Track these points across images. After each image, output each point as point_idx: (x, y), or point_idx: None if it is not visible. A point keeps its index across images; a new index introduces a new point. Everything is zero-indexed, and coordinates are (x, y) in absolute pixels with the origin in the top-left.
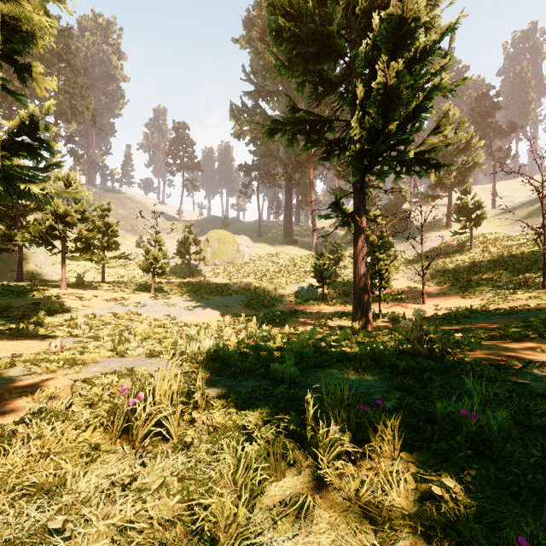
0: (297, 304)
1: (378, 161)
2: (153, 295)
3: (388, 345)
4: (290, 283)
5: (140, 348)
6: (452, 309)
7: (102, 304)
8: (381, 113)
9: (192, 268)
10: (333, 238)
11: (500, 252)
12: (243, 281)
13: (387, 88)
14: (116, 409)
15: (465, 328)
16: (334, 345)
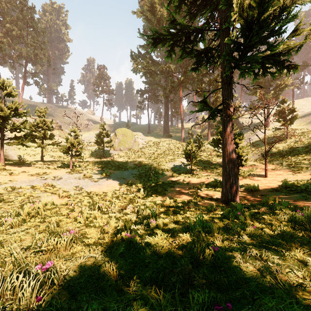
0: (173, 176)
1: (247, 56)
2: (70, 170)
3: None
4: (168, 162)
5: None
6: (293, 182)
7: (26, 178)
8: (258, 1)
9: (105, 152)
10: (194, 134)
11: (309, 140)
12: (137, 160)
13: None
14: None
15: None
16: (235, 247)
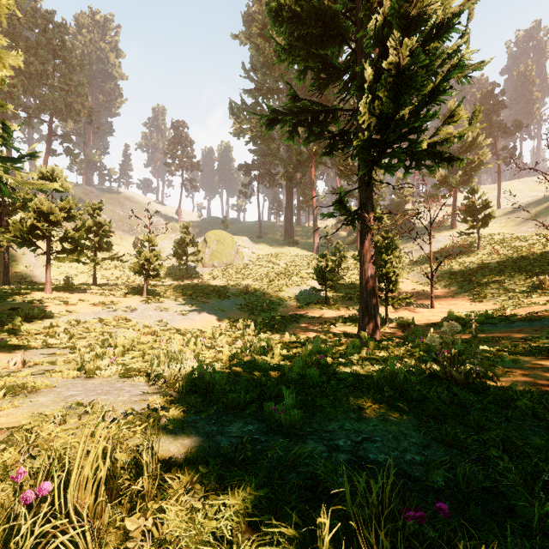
0: (298, 308)
1: (387, 153)
2: (145, 299)
3: (408, 364)
4: (291, 286)
5: (113, 365)
6: (464, 314)
7: (88, 309)
8: (392, 98)
9: (189, 270)
10: (335, 239)
11: (509, 253)
12: (242, 283)
13: (400, 68)
14: (7, 504)
15: (487, 338)
16: (342, 361)
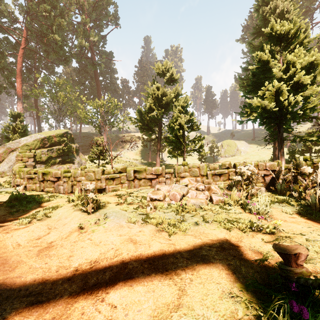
0: None
1: None
2: None
3: None
4: None
5: None
6: None
7: None
8: None
9: (214, 158)
10: None
11: None
12: None
13: None
14: None
15: None
16: None
